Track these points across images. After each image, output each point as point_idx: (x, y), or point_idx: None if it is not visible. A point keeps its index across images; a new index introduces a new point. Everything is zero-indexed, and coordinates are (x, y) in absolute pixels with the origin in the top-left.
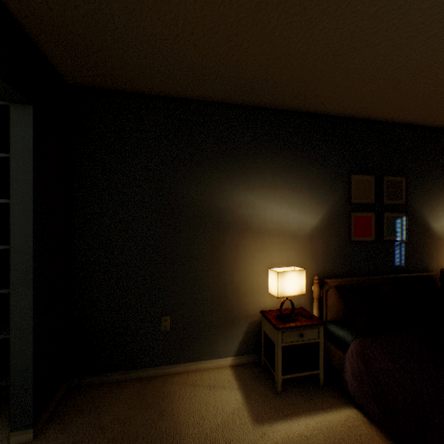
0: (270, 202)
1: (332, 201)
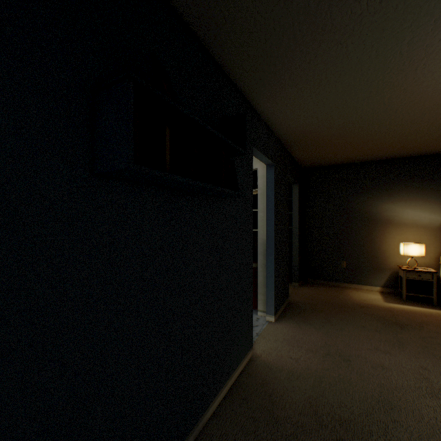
0: (406, 208)
1: None
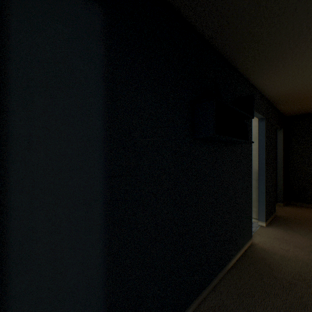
0: None
1: None
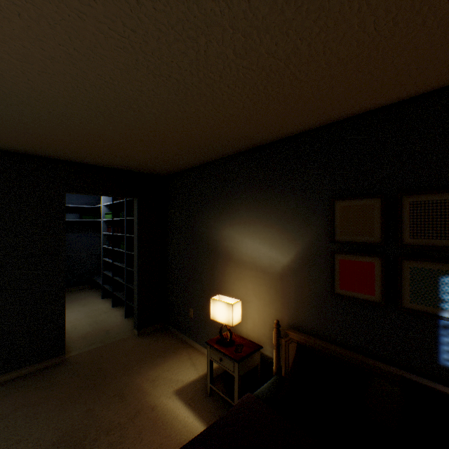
0: (246, 236)
1: (308, 237)
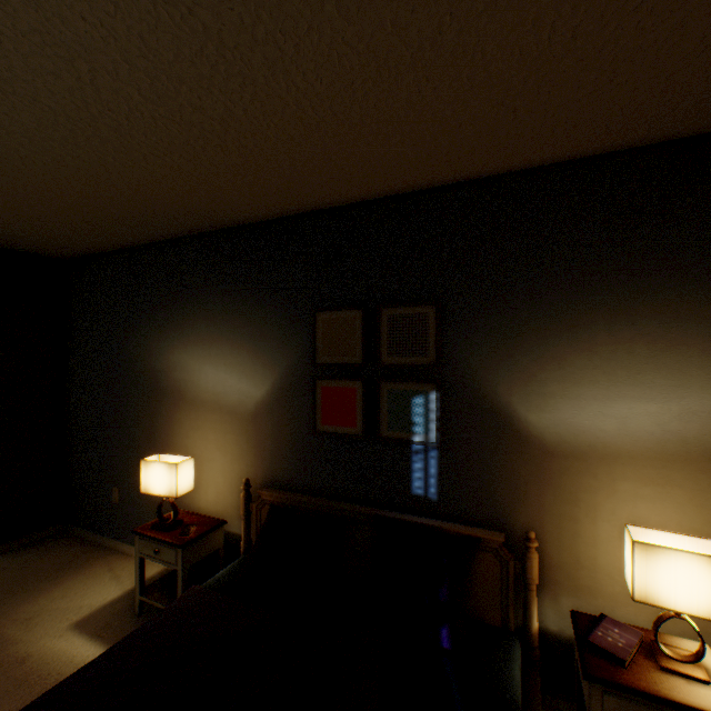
0: (206, 362)
1: (287, 360)
